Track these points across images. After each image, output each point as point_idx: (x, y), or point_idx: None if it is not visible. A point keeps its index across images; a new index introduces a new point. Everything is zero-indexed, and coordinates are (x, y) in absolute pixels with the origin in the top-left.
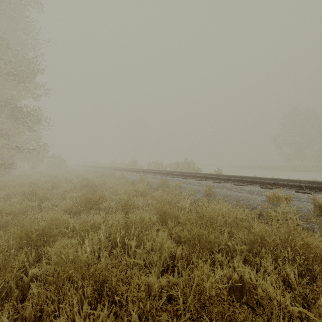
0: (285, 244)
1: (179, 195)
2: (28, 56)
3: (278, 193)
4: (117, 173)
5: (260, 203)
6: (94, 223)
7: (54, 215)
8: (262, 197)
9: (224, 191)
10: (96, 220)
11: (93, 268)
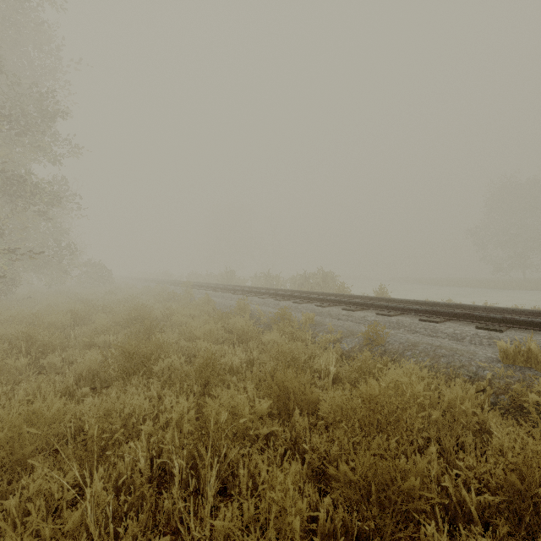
0: None
1: (312, 342)
2: (43, 87)
3: (528, 346)
4: (198, 293)
5: (486, 363)
6: (133, 412)
7: (31, 405)
8: (485, 351)
9: (401, 334)
10: (138, 405)
11: None
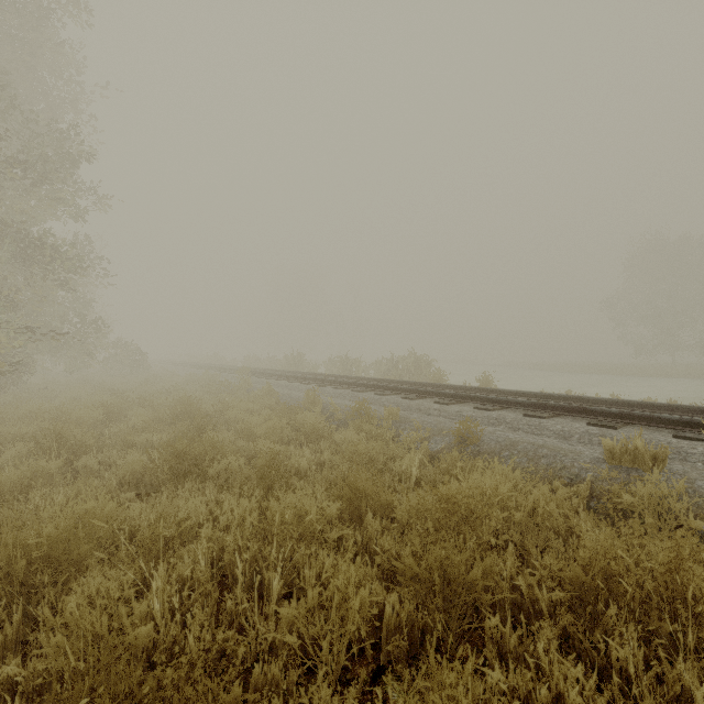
0: (668, 592)
1: (395, 441)
2: (61, 123)
3: (635, 444)
4: (258, 382)
5: (590, 464)
6: (188, 517)
7: (84, 505)
8: (593, 450)
9: (500, 431)
10: (193, 509)
11: (152, 681)
